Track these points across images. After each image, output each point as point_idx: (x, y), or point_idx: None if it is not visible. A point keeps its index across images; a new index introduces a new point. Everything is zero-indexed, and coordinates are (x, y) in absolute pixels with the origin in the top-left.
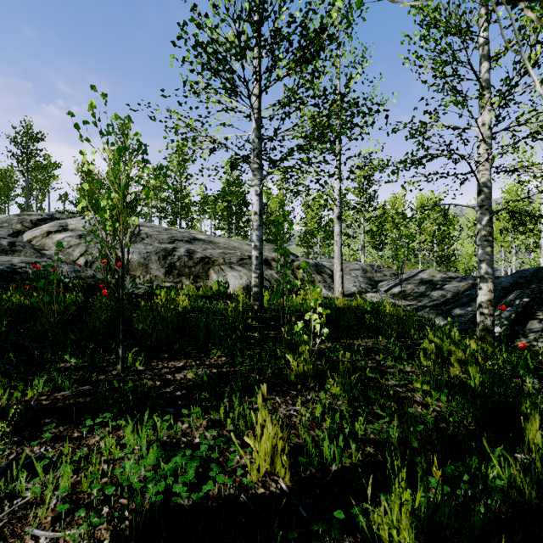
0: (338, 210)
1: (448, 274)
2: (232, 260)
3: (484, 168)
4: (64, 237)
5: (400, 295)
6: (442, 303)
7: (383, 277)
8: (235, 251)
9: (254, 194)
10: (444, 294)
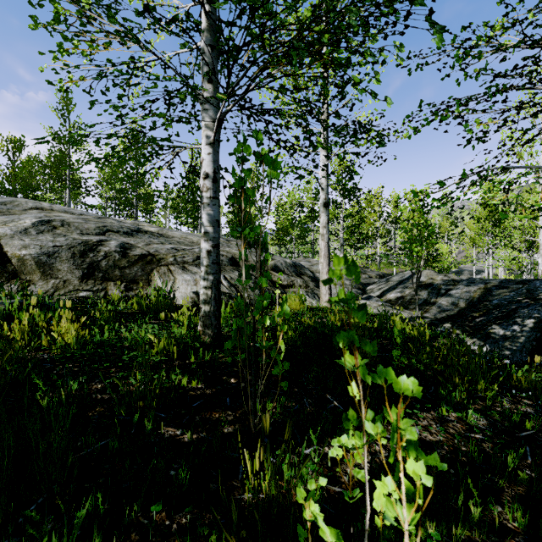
0: (325, 196)
1: (449, 276)
2: (187, 258)
3: None
4: None
5: (398, 303)
6: (458, 314)
7: (369, 278)
8: (192, 247)
9: (205, 143)
10: (455, 302)
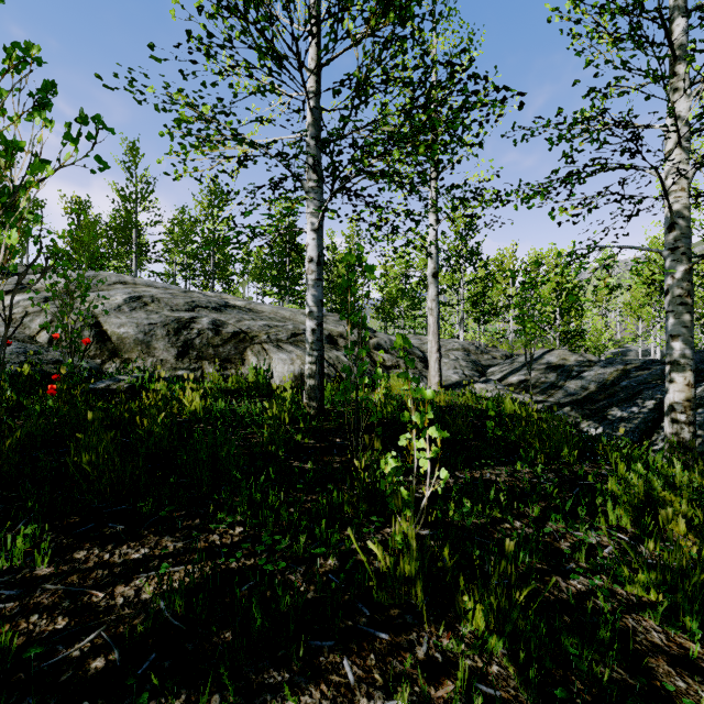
0: (434, 265)
1: (585, 356)
2: (281, 335)
3: (679, 187)
4: (18, 300)
5: (520, 387)
6: (585, 398)
7: (492, 360)
8: (285, 323)
9: (310, 229)
10: (585, 386)
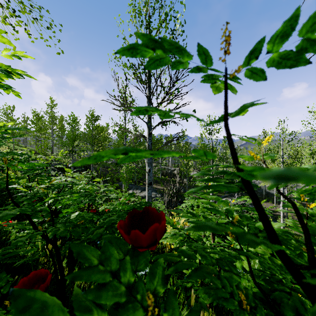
0: None
1: None
2: None
3: None
4: None
5: None
6: None
7: None
8: None
9: None
10: None
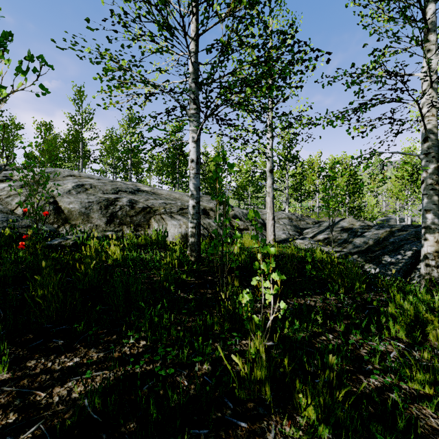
0: (271, 164)
1: (366, 222)
2: (173, 209)
3: (431, 114)
4: (4, 186)
5: (325, 242)
6: (366, 249)
7: (306, 224)
8: (176, 201)
9: (191, 141)
10: (366, 241)
